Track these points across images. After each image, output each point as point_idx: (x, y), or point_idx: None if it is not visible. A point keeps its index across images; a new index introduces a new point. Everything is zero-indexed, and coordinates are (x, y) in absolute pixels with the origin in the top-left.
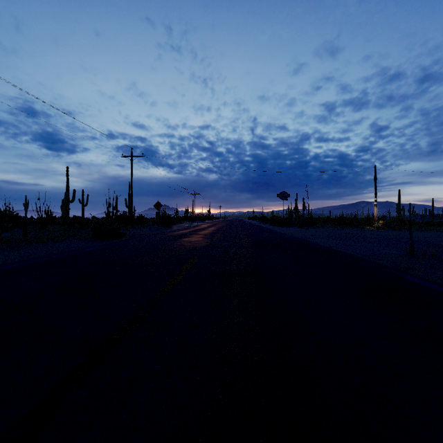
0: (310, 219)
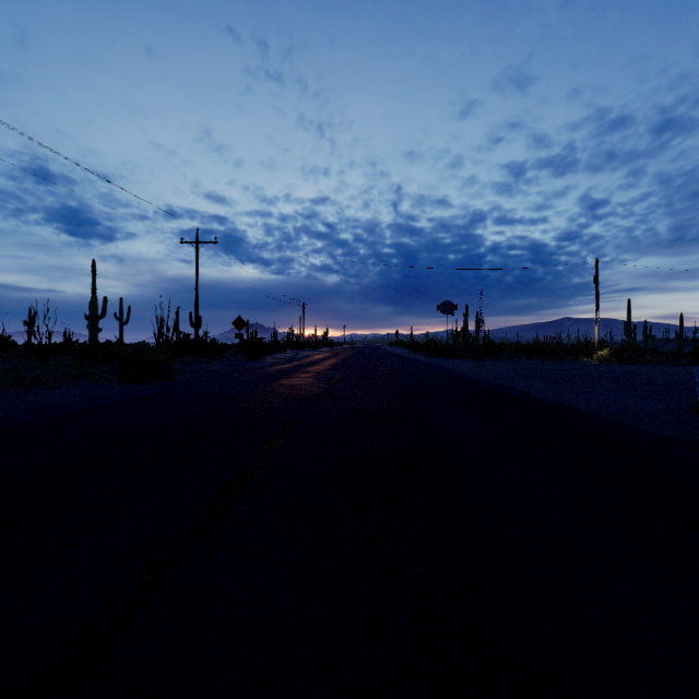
0: (490, 345)
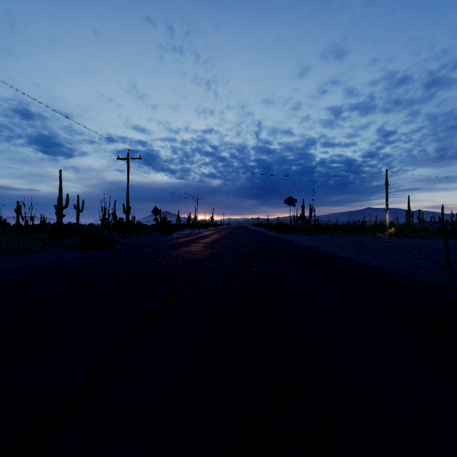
0: (318, 226)
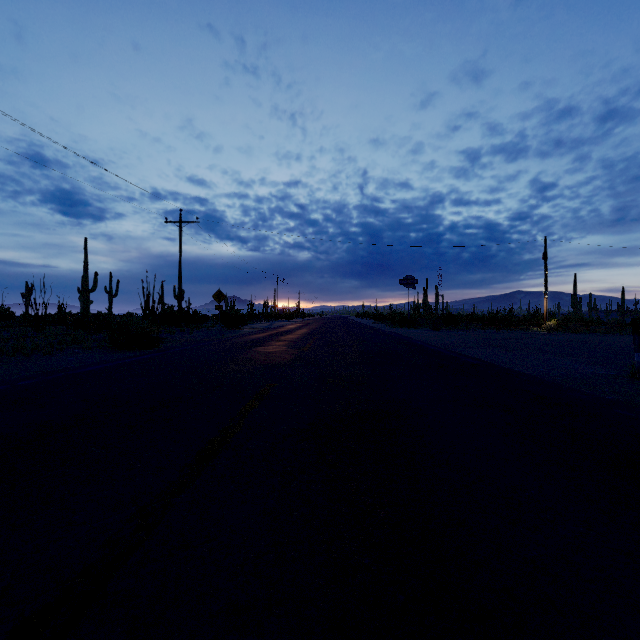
0: (448, 316)
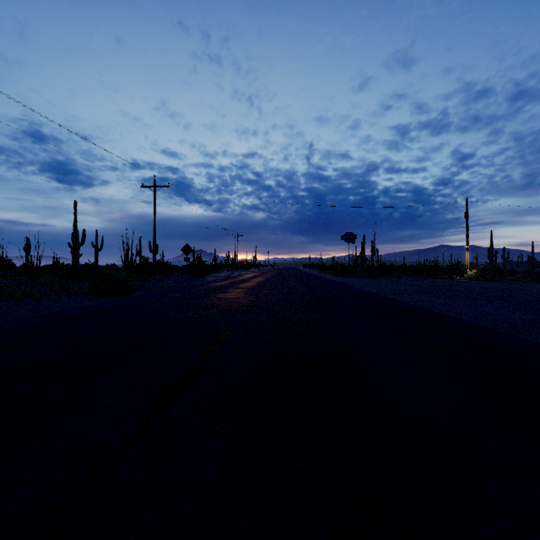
0: (383, 267)
